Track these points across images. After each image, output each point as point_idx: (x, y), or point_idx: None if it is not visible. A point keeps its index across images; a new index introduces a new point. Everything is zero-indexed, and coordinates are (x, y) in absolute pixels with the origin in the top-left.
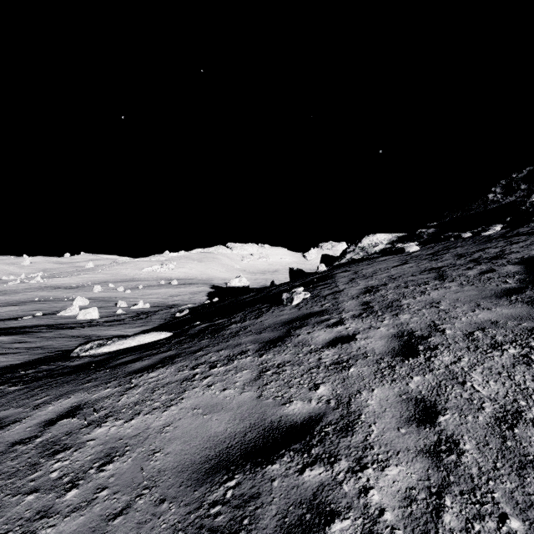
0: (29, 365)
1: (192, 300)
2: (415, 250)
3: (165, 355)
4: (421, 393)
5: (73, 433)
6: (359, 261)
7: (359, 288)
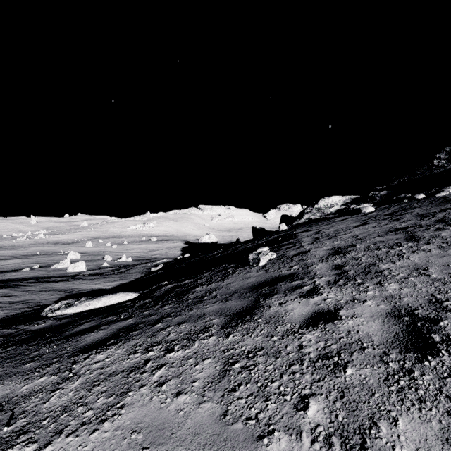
0: None
1: (168, 254)
2: (371, 211)
3: (123, 324)
4: None
5: None
6: (316, 221)
7: (325, 248)
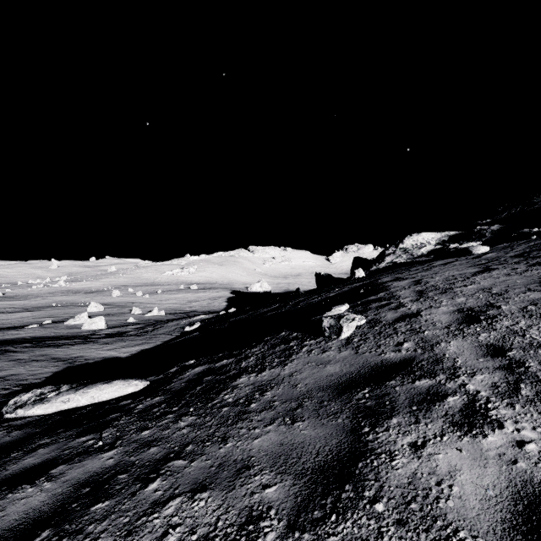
0: None
1: (210, 306)
2: (485, 251)
3: (94, 466)
4: None
5: None
6: (404, 265)
7: (446, 310)
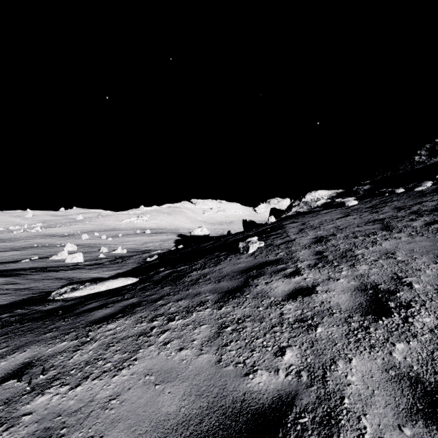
0: (8, 308)
1: (162, 246)
2: (354, 204)
3: (128, 302)
4: (413, 368)
5: (13, 401)
6: (303, 214)
7: (309, 238)
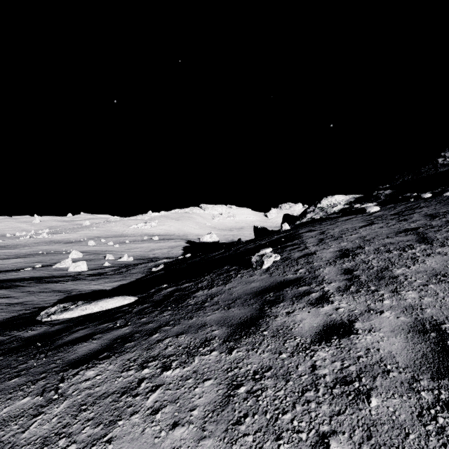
0: None
1: (170, 254)
2: (376, 210)
3: (119, 333)
4: None
5: None
6: (319, 220)
7: (332, 250)
